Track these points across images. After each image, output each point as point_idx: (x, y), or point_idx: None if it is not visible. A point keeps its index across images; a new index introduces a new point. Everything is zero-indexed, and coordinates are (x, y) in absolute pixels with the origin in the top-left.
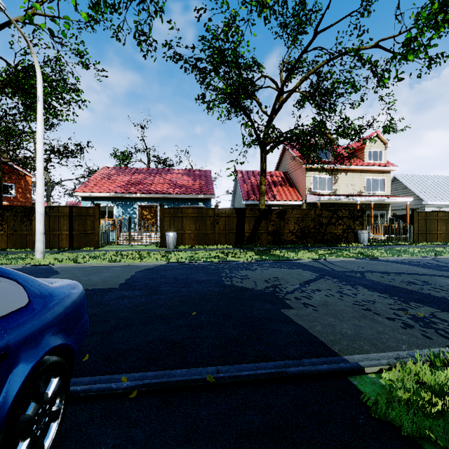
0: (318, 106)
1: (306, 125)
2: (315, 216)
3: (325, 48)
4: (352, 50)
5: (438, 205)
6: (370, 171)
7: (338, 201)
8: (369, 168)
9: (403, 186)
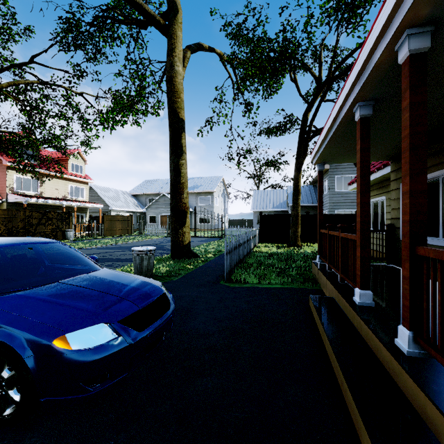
0: (29, 115)
1: (23, 138)
2: (25, 217)
3: (42, 81)
4: (65, 96)
5: (118, 210)
6: (73, 180)
7: (45, 203)
8: (73, 177)
9: (97, 194)
